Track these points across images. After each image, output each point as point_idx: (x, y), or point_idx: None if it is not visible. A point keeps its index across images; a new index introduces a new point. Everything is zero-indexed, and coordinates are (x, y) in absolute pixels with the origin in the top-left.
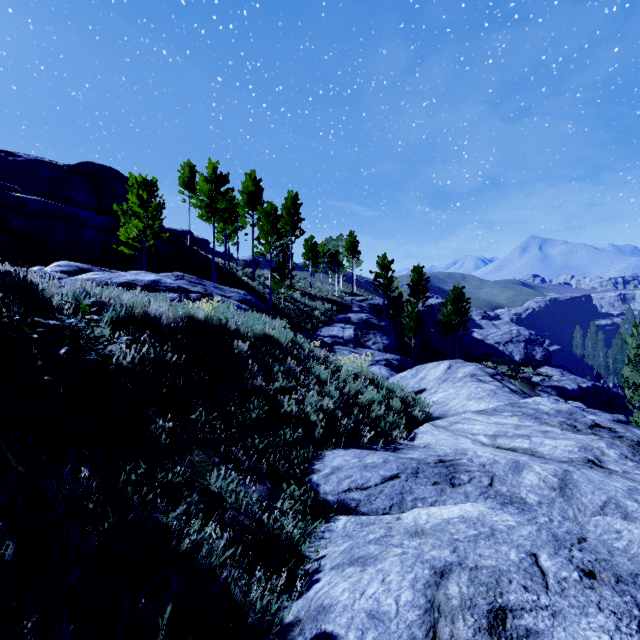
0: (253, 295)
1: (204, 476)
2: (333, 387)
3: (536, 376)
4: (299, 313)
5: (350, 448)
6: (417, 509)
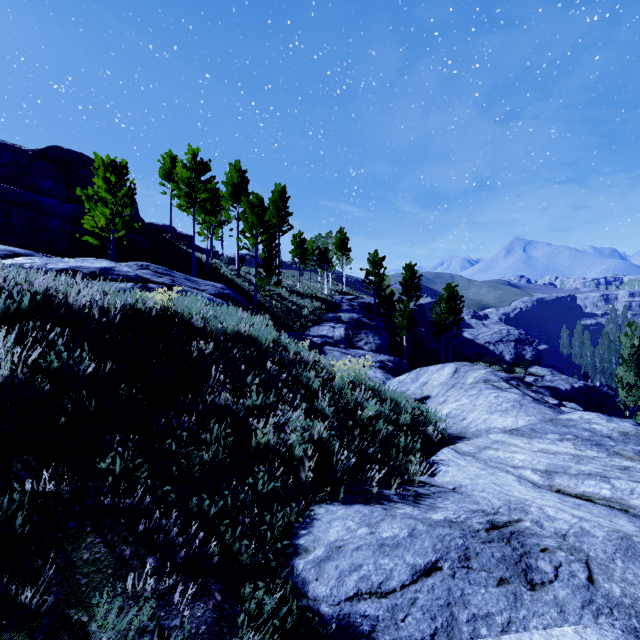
0: (237, 292)
1: (90, 597)
2: (326, 402)
3: (529, 376)
4: (287, 312)
5: (353, 501)
6: None
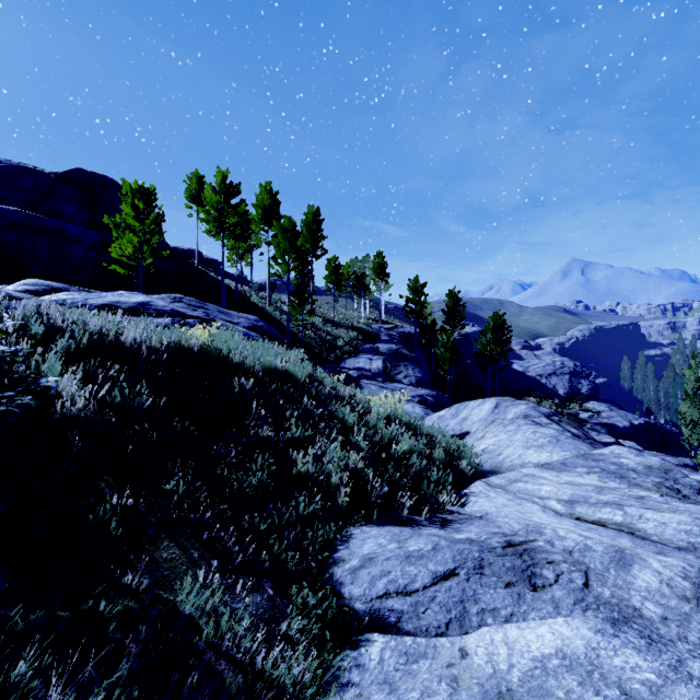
0: (268, 322)
1: (172, 584)
2: (361, 436)
3: (583, 412)
4: (321, 342)
5: (385, 524)
6: (487, 629)
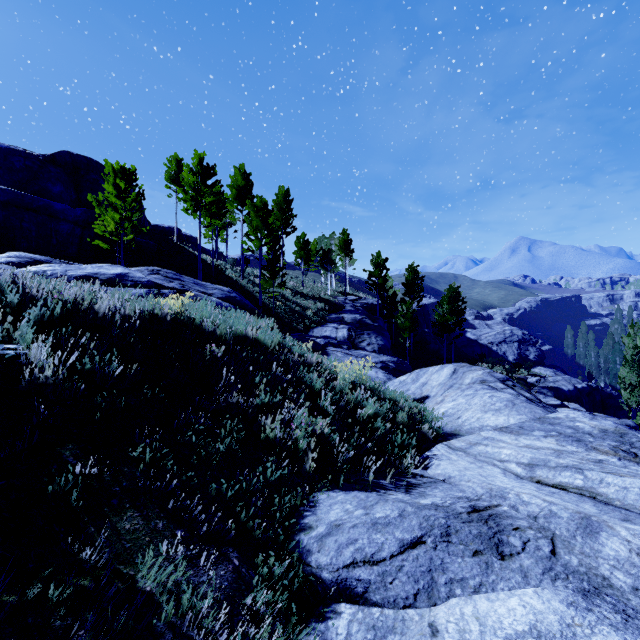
0: (242, 294)
1: (134, 558)
2: (328, 401)
3: (531, 377)
4: (290, 313)
5: (351, 488)
6: (456, 601)
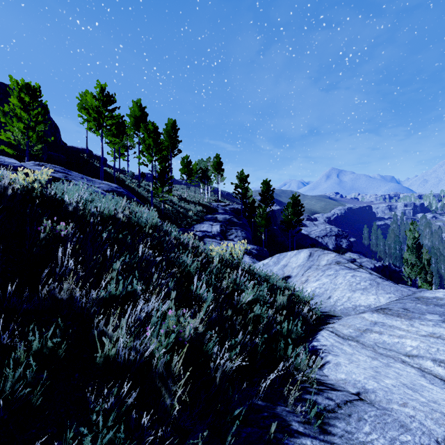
0: (138, 198)
1: None
2: (203, 289)
3: None
4: (176, 213)
5: None
6: None
